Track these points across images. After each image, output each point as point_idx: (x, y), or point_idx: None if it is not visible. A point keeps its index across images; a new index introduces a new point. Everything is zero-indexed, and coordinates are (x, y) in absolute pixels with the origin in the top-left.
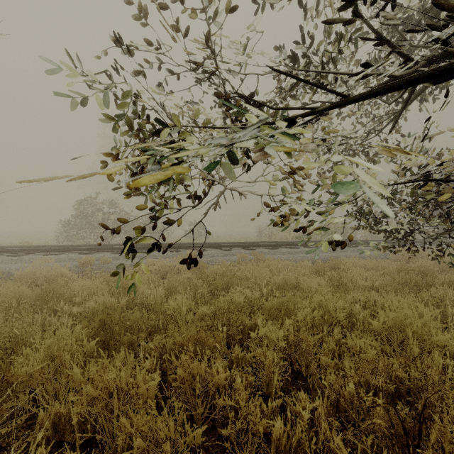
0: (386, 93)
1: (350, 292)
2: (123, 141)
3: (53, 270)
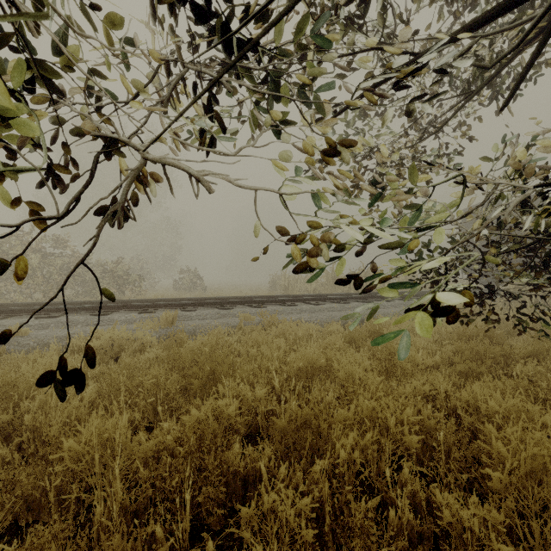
0: None
1: (408, 378)
2: (87, 157)
3: None
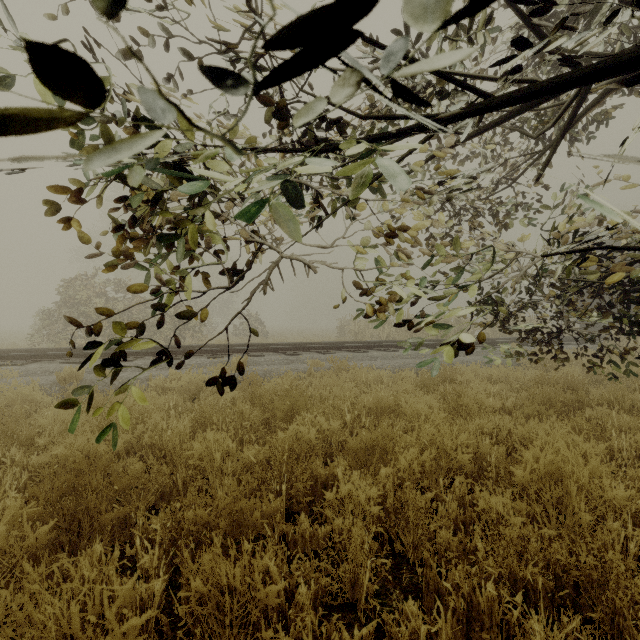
0: (555, 92)
1: (473, 418)
2: None
3: (10, 391)
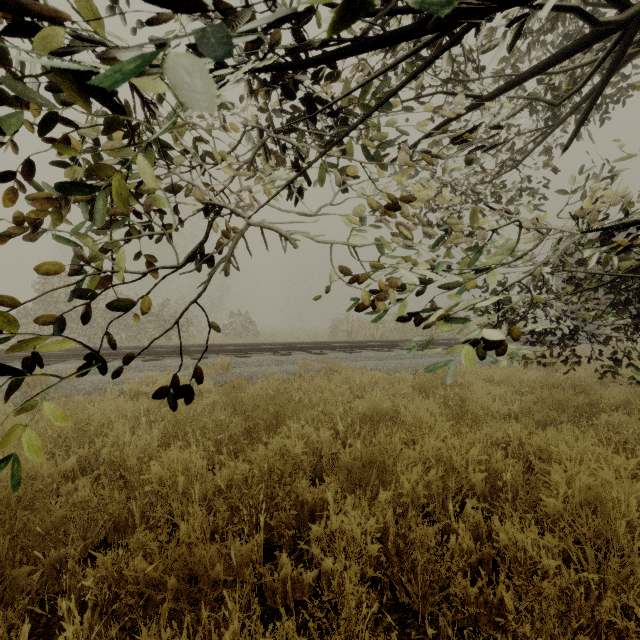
0: None
1: (479, 426)
2: None
3: None
